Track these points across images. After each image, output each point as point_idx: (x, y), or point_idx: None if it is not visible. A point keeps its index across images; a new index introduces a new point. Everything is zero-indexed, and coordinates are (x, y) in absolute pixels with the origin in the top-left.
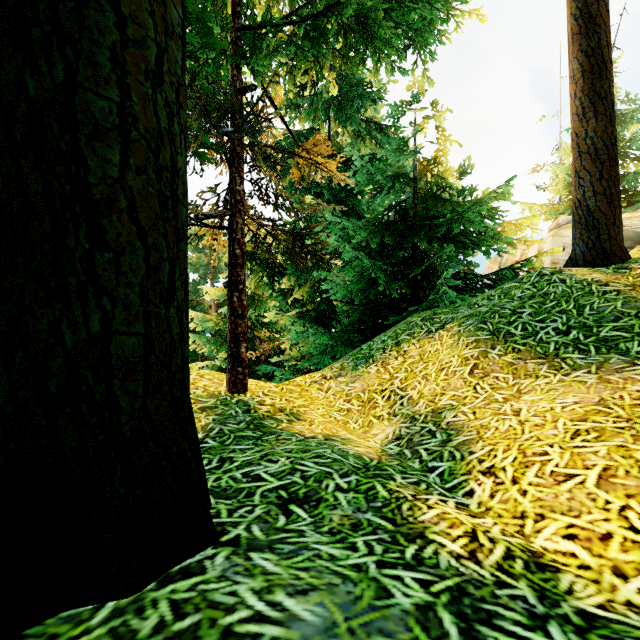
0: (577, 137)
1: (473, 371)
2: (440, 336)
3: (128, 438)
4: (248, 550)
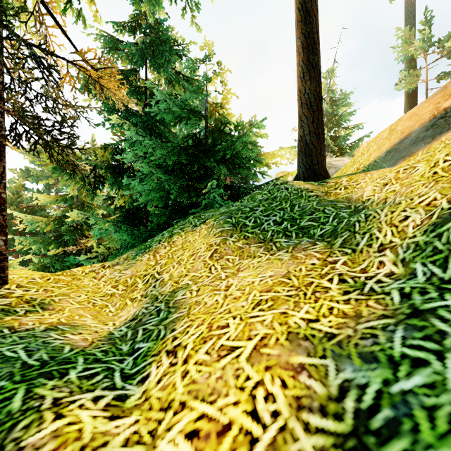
0: (300, 92)
1: (213, 255)
2: (200, 229)
3: None
4: None
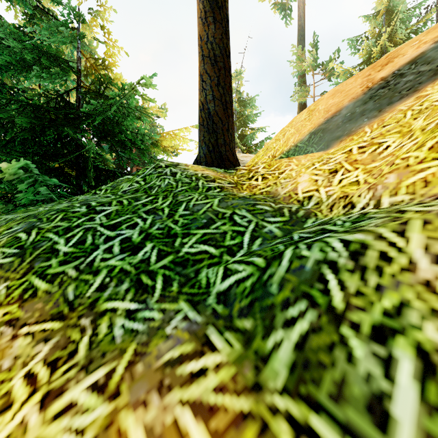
0: (201, 40)
1: None
2: None
3: None
4: None
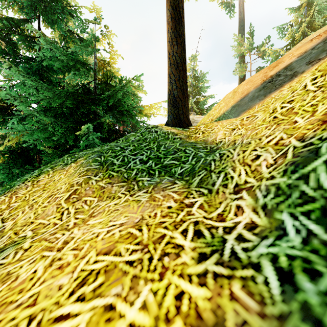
0: (169, 55)
1: (70, 196)
2: (69, 167)
3: None
4: None
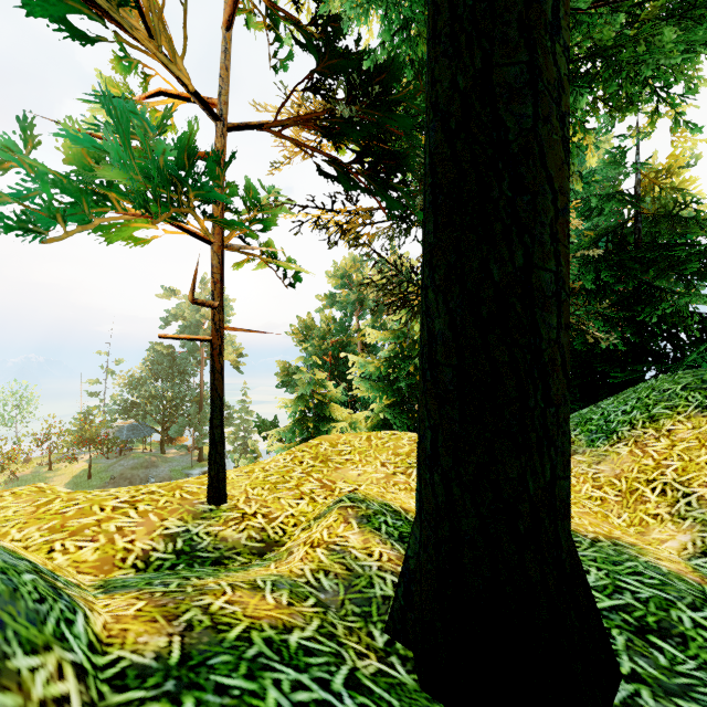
0: None
1: None
2: None
3: (569, 573)
4: (666, 694)
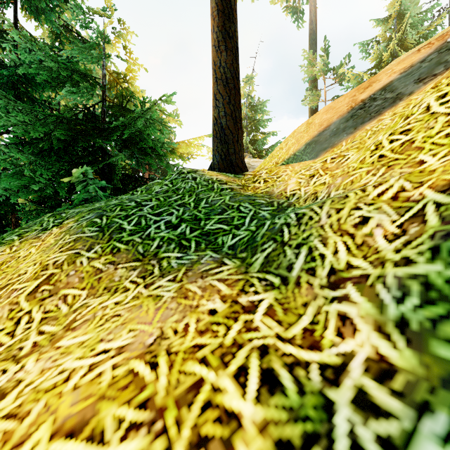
0: (215, 65)
1: (39, 288)
2: (48, 235)
3: None
4: None
